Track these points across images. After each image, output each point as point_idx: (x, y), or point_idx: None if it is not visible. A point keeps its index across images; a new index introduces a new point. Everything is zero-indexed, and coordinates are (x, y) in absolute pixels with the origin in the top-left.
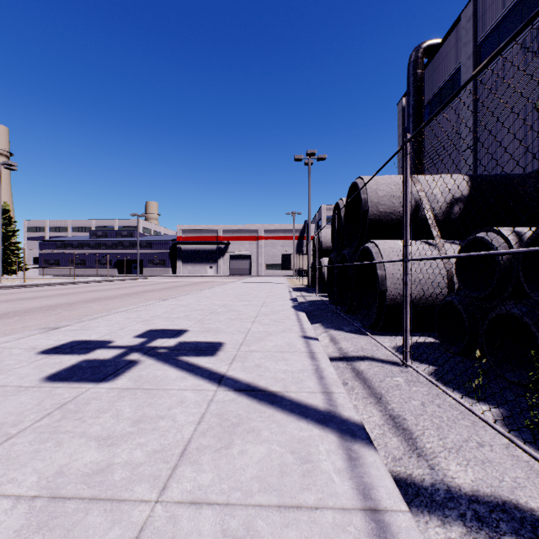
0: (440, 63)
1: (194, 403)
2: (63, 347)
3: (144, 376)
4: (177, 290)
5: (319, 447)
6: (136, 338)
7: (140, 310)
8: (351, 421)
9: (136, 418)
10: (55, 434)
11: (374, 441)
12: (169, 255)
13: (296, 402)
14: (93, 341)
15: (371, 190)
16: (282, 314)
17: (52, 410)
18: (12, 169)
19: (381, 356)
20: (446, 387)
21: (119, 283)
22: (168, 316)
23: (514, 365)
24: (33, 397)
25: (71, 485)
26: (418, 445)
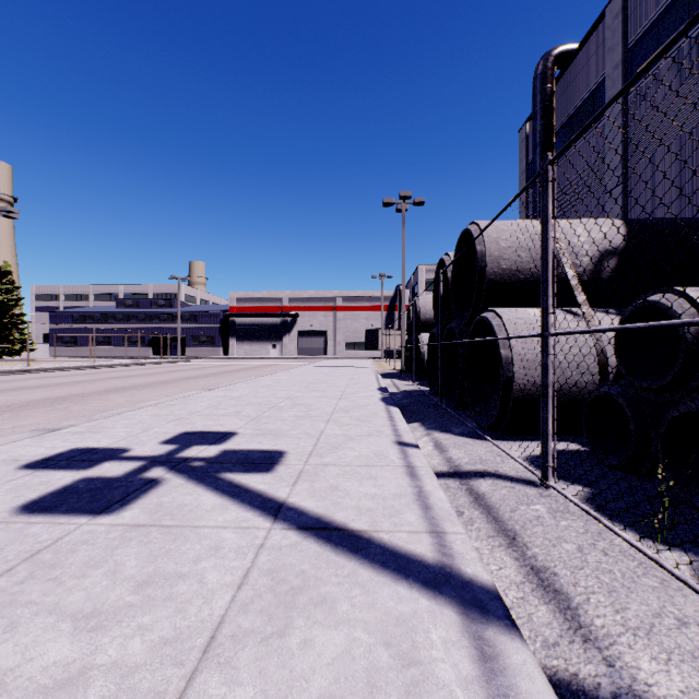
0: (577, 75)
1: (236, 551)
2: (58, 458)
3: (165, 505)
4: (228, 376)
5: (431, 634)
6: (162, 445)
7: (174, 404)
8: (478, 584)
9: (142, 579)
10: (9, 607)
11: (510, 611)
12: (220, 331)
13: (391, 550)
14: (102, 449)
15: (490, 240)
16: (367, 410)
17: (16, 563)
18: (12, 218)
19: (509, 471)
20: (611, 521)
21: (153, 367)
22: (211, 412)
23: None
24: None
25: None
26: (581, 620)
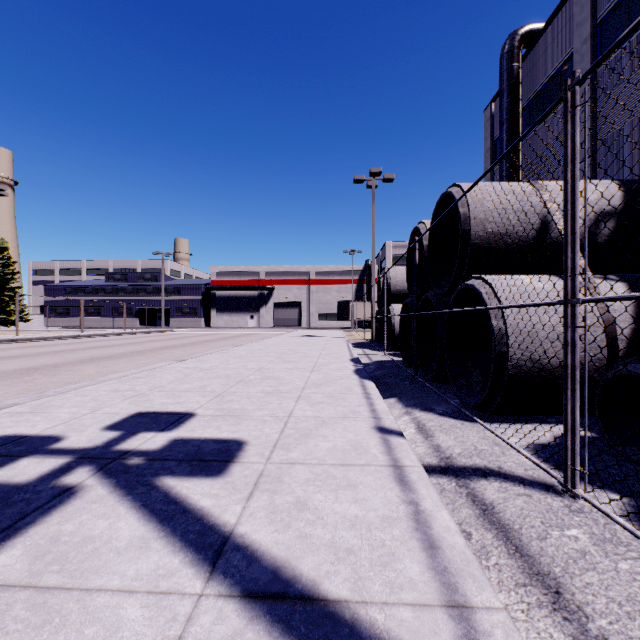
0: (543, 53)
1: None
2: None
3: (63, 539)
4: (205, 345)
5: None
6: (103, 432)
7: (139, 377)
8: None
9: None
10: None
11: None
12: (201, 303)
13: None
14: (31, 438)
15: (475, 201)
16: (341, 384)
17: None
18: (1, 195)
19: (516, 469)
20: None
21: (136, 337)
22: (174, 387)
23: None
24: None
25: None
26: None
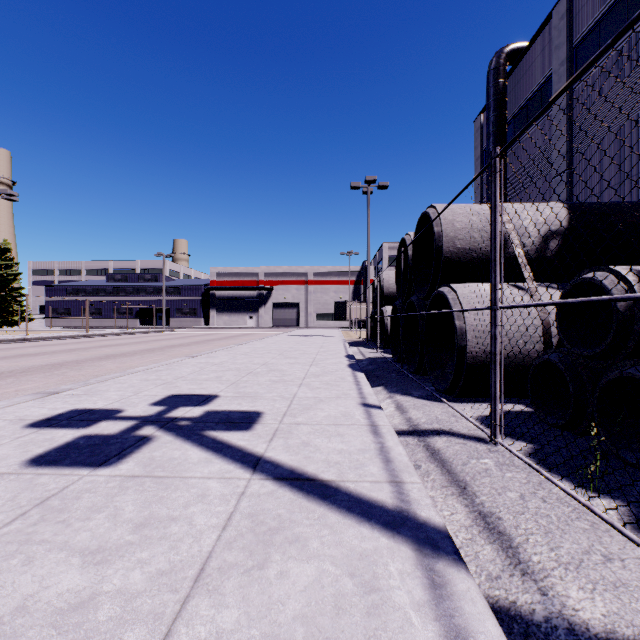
0: (527, 71)
1: (220, 498)
2: (59, 418)
3: (157, 459)
4: (209, 344)
5: (389, 566)
6: (152, 407)
7: (161, 370)
8: (431, 525)
9: (139, 521)
10: (26, 545)
11: (460, 550)
12: (201, 303)
13: (356, 497)
14: (98, 410)
15: (447, 222)
16: (336, 375)
17: (29, 508)
18: (11, 200)
19: (462, 430)
20: (550, 473)
21: (140, 336)
22: (195, 377)
23: (635, 444)
24: (7, 488)
25: (33, 630)
26: (521, 557)
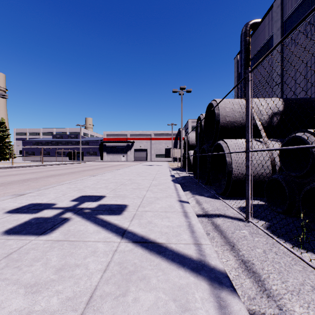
0: (260, 33)
1: (103, 253)
2: (23, 208)
3: (71, 230)
4: (102, 169)
5: (195, 295)
6: (71, 202)
7: (77, 182)
8: (217, 269)
9: (59, 267)
10: None
11: (232, 281)
12: (99, 149)
13: (176, 252)
14: (43, 204)
15: (221, 108)
16: (165, 185)
17: (0, 259)
18: (5, 98)
19: (231, 214)
20: (278, 238)
21: (68, 165)
22: (94, 186)
23: None
24: None
25: None
26: (266, 286)
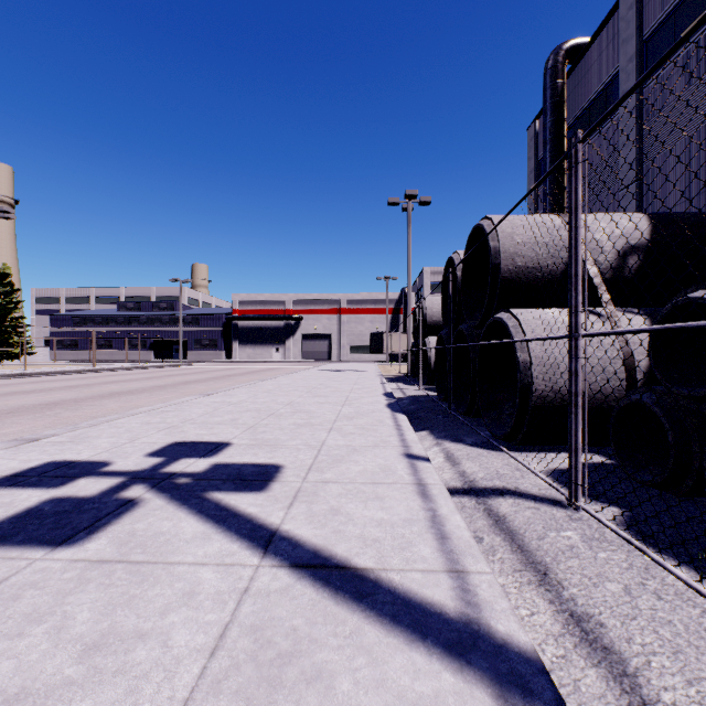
0: (589, 70)
1: (214, 599)
2: (29, 473)
3: (139, 534)
4: (229, 380)
5: None
6: (147, 458)
7: (168, 410)
8: (514, 649)
9: (92, 640)
10: None
11: (551, 674)
12: (222, 334)
13: (403, 597)
14: (81, 463)
15: (505, 235)
16: (373, 417)
17: None
18: (8, 218)
19: (531, 489)
20: (657, 553)
21: (153, 371)
22: (206, 420)
23: None
24: None
25: None
26: (644, 693)
